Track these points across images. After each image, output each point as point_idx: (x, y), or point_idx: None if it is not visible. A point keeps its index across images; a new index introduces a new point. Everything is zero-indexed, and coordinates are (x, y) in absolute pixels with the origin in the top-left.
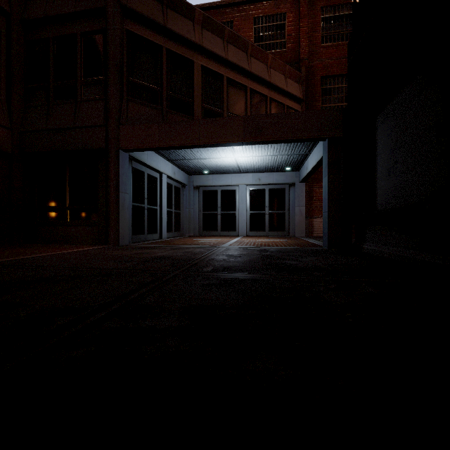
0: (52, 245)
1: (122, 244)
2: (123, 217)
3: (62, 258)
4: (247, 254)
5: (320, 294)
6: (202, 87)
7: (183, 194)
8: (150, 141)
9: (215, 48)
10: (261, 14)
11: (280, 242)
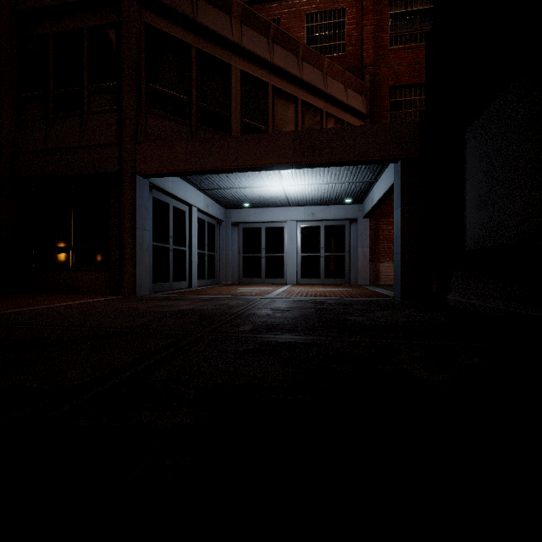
0: (51, 296)
1: (140, 294)
2: (141, 260)
3: (57, 312)
4: (297, 308)
5: (403, 366)
6: (241, 98)
7: (218, 232)
8: (175, 164)
9: (258, 48)
10: (315, 10)
11: (340, 292)
